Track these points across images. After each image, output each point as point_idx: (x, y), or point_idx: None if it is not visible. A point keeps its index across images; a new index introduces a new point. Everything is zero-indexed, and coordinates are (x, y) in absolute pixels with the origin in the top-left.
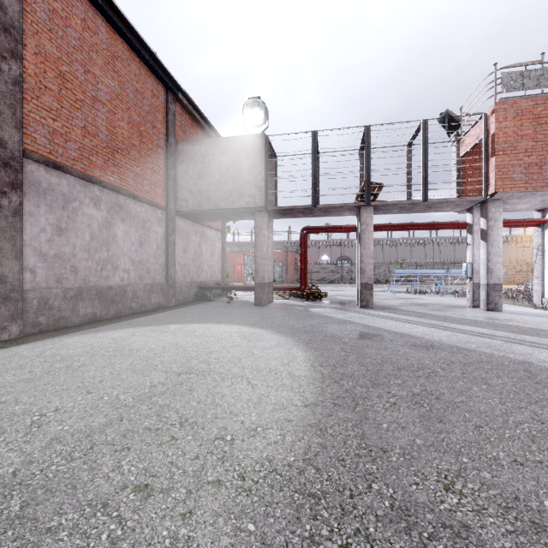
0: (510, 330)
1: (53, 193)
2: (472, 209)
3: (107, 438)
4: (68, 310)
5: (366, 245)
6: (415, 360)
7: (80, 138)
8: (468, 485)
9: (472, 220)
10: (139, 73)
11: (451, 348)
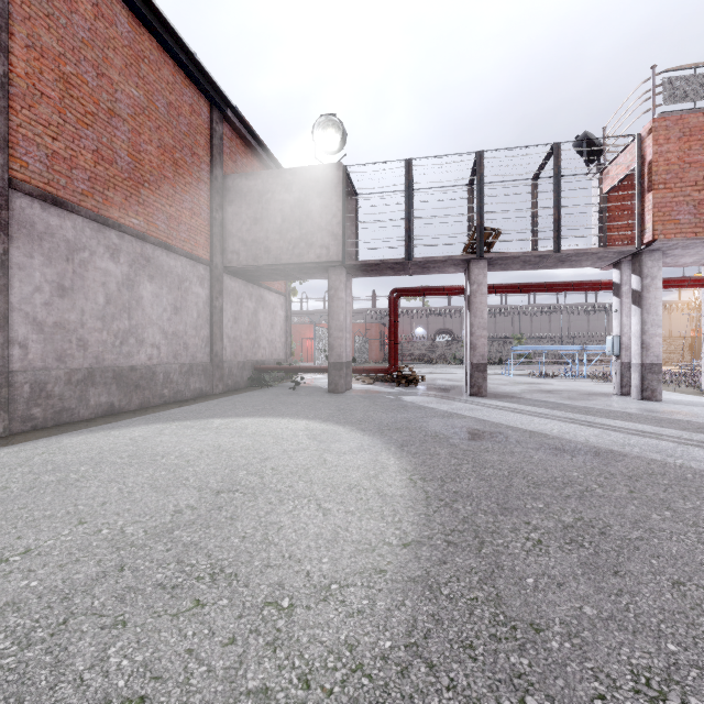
0: (681, 427)
1: (52, 238)
2: (620, 263)
3: (93, 603)
4: (73, 399)
5: (478, 311)
6: (557, 470)
7: (91, 165)
8: (691, 701)
9: (620, 278)
10: (174, 80)
11: (605, 452)
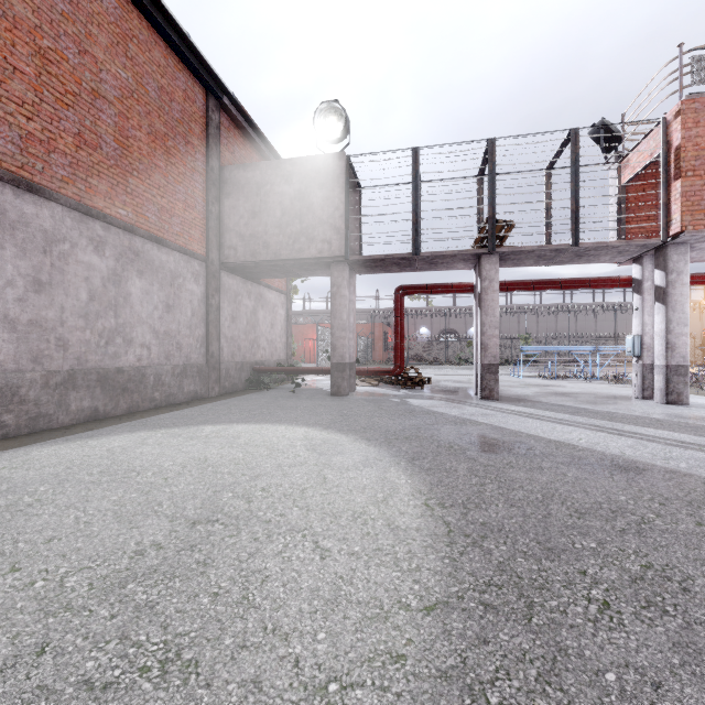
0: None
1: (27, 228)
2: (641, 258)
3: None
4: (51, 404)
5: (490, 309)
6: (600, 493)
7: (73, 149)
8: None
9: (641, 274)
10: (166, 64)
11: (648, 469)
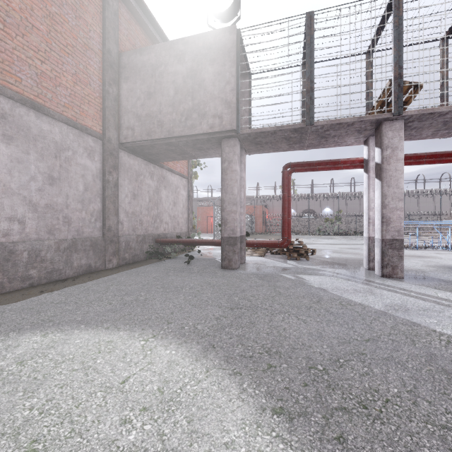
0: None
1: None
2: None
3: None
4: None
5: (392, 180)
6: None
7: None
8: None
9: None
10: None
11: None
